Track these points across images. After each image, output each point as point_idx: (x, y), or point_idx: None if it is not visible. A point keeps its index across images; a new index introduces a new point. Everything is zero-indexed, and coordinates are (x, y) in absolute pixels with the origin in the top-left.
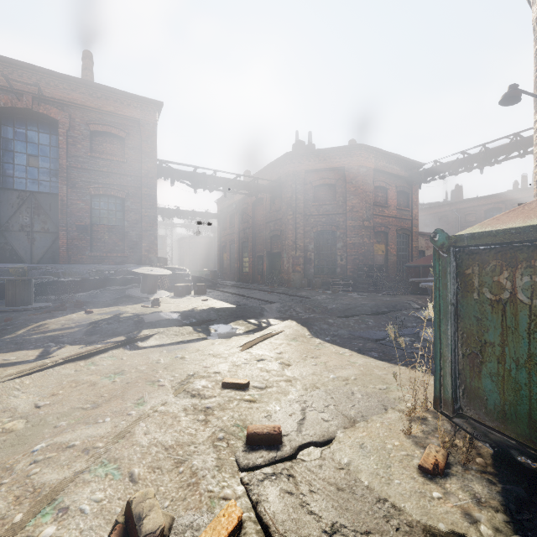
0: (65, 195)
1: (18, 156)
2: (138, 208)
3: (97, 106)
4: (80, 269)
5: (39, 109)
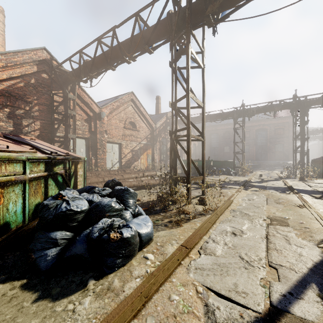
0: (269, 145)
1: (258, 138)
2: (288, 145)
3: (276, 122)
4: (273, 162)
5: (263, 127)
